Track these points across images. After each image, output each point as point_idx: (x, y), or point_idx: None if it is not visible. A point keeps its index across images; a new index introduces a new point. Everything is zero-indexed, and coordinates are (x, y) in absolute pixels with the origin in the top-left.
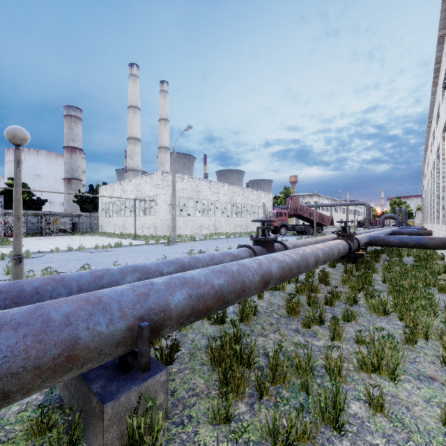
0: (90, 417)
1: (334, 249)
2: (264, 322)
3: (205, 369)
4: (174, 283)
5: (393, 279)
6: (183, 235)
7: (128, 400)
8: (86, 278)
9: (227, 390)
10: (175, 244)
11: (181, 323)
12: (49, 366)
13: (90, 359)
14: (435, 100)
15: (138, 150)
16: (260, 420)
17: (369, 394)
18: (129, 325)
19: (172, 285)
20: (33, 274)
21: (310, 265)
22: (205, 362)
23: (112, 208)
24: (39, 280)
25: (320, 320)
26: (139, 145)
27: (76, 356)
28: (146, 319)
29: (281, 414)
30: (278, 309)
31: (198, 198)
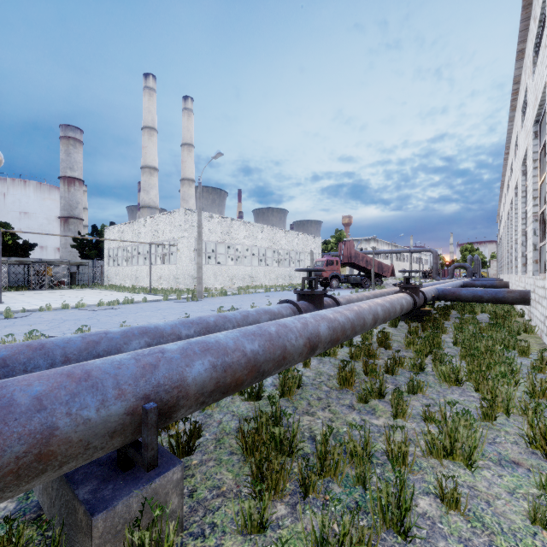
0: (76, 533)
1: (396, 305)
2: (311, 396)
3: (234, 460)
4: (193, 349)
5: (466, 340)
6: (212, 288)
7: (128, 508)
8: (75, 344)
9: (262, 488)
10: (201, 300)
11: (202, 401)
12: (10, 470)
13: (73, 456)
14: (513, 127)
15: (155, 183)
16: (304, 526)
17: (441, 487)
18: (129, 408)
19: (190, 352)
20: (13, 340)
21: (367, 325)
22: (235, 451)
23: (121, 255)
24: (8, 348)
25: (379, 392)
26: (156, 176)
27: (51, 453)
28: (153, 399)
29: (331, 517)
30: (328, 380)
31: (230, 243)
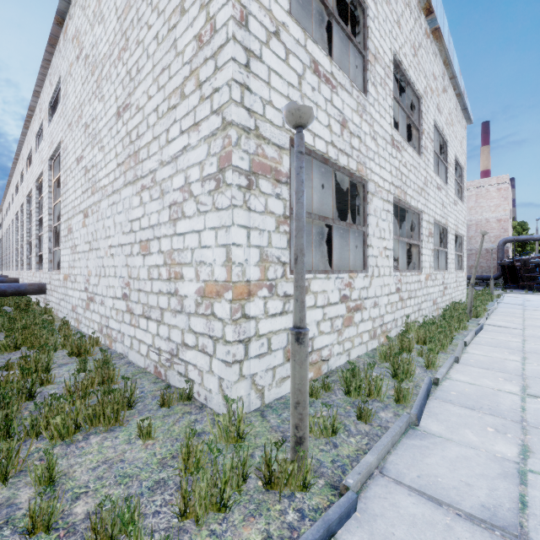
0: None
1: None
2: None
3: None
4: None
5: (6, 325)
6: None
7: None
8: None
9: None
10: None
11: None
12: None
13: None
14: (26, 141)
15: None
16: None
17: (41, 378)
18: None
19: None
20: None
21: None
22: None
23: None
24: None
25: None
26: None
27: None
28: None
29: None
30: None
31: None
